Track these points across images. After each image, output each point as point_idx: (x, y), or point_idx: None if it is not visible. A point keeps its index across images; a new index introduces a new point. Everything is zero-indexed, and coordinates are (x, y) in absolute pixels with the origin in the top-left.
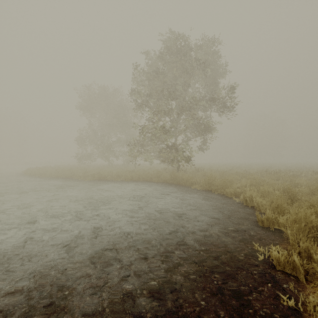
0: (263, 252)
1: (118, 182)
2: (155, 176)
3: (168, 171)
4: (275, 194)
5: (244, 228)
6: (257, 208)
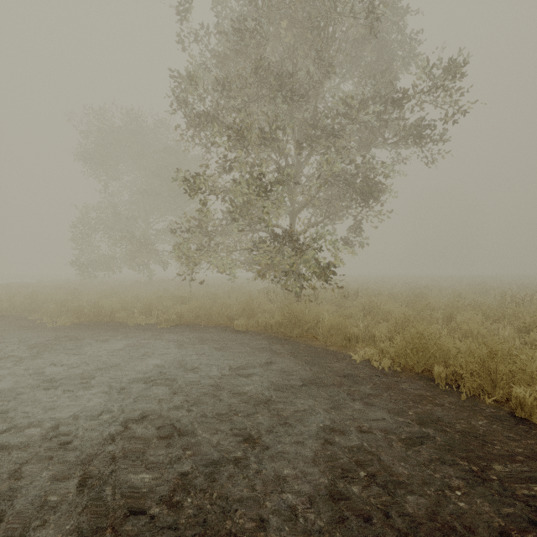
0: None
1: (136, 330)
2: (240, 313)
3: (274, 296)
4: None
5: None
6: None
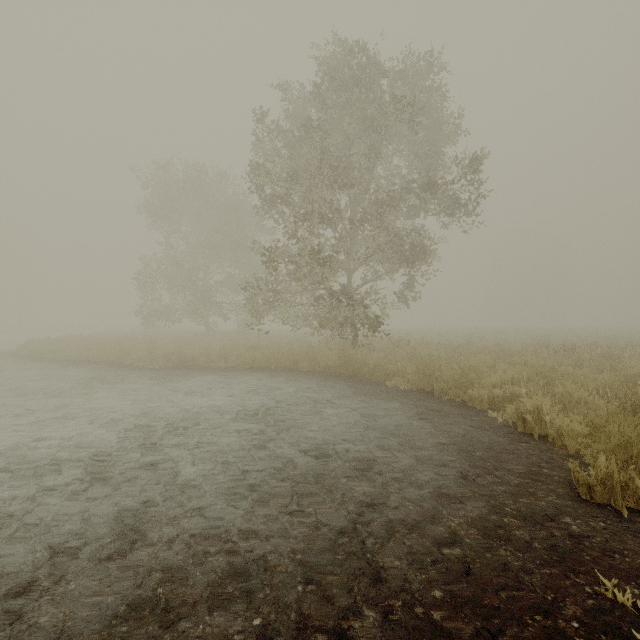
0: (636, 612)
1: (221, 370)
2: (304, 358)
3: (332, 346)
4: (598, 406)
5: (544, 507)
6: (555, 441)
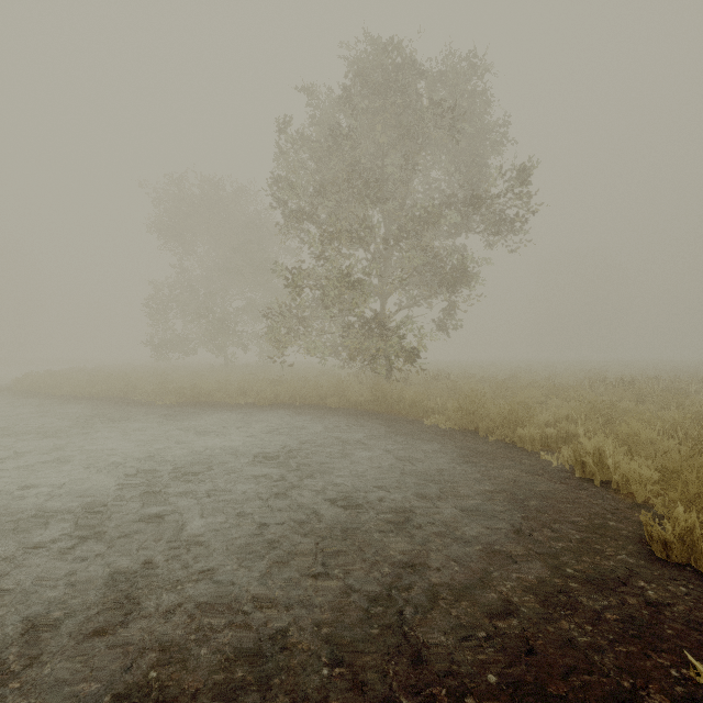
0: None
1: (239, 407)
2: (332, 393)
3: (364, 379)
4: (669, 448)
5: (613, 568)
6: (620, 489)
